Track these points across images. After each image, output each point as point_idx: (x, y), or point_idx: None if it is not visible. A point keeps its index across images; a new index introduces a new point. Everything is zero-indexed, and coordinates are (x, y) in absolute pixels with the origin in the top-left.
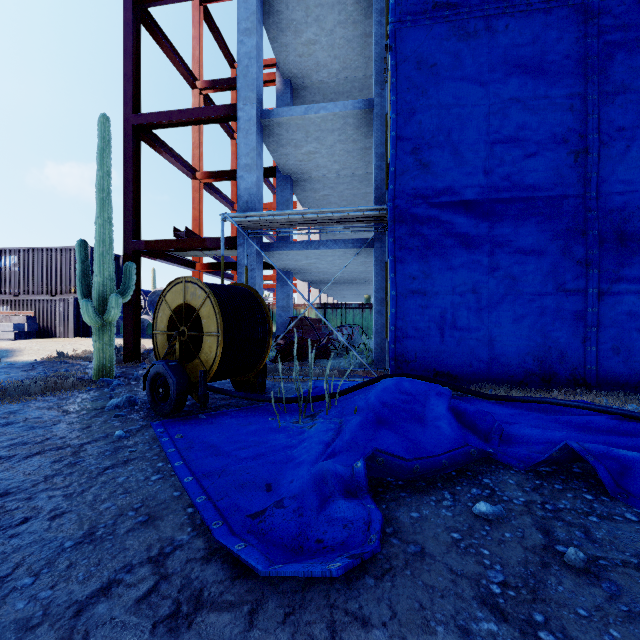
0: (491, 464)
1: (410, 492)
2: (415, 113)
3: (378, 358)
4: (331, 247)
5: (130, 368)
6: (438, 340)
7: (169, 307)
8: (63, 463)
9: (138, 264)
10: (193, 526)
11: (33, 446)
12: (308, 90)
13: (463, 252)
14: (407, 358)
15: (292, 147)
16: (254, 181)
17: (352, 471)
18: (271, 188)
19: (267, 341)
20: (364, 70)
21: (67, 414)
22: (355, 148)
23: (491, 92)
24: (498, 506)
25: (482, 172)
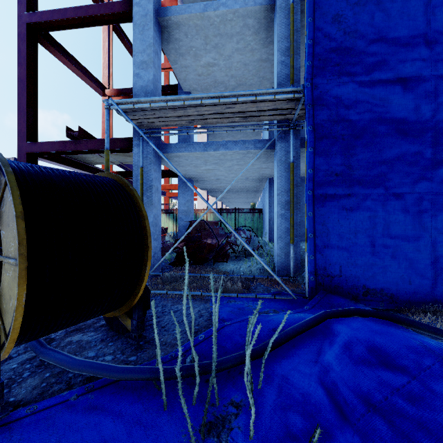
0: None
1: None
2: None
3: (281, 264)
4: (231, 148)
5: None
6: (368, 250)
7: None
8: None
9: None
10: None
11: None
12: None
13: (400, 141)
14: (329, 272)
15: (191, 57)
16: (150, 79)
17: None
18: None
19: (143, 262)
20: None
21: None
22: (252, 60)
23: None
24: None
25: (424, 42)
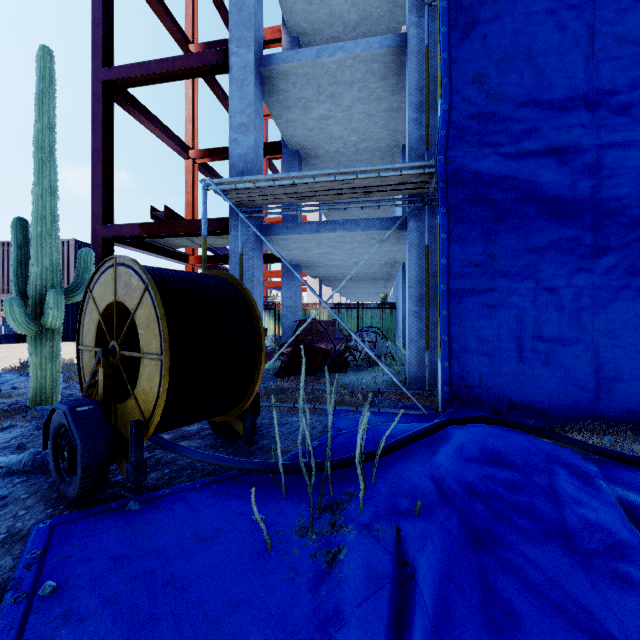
0: None
1: None
2: (478, 23)
3: (414, 375)
4: (350, 229)
5: None
6: (514, 356)
7: (96, 308)
8: None
9: (111, 254)
10: None
11: None
12: None
13: (553, 225)
14: (466, 382)
15: (300, 110)
16: (251, 145)
17: None
18: None
19: (257, 363)
20: (387, 21)
21: None
22: (378, 110)
23: None
24: None
25: (583, 104)
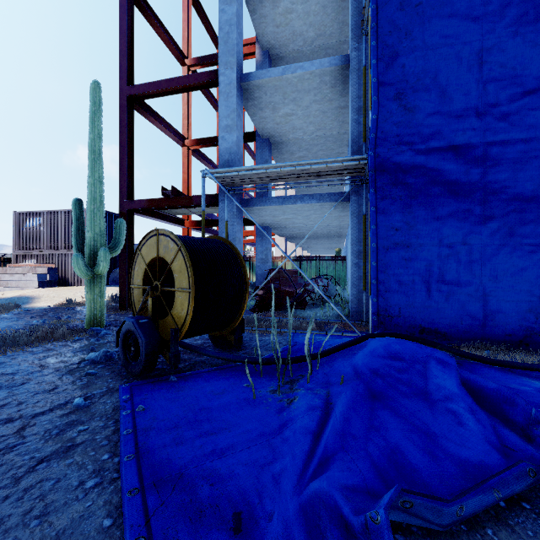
0: None
1: None
2: (398, 56)
3: (355, 310)
4: (308, 201)
5: (123, 316)
6: (423, 294)
7: (144, 261)
8: None
9: (132, 221)
10: None
11: None
12: (285, 60)
13: (452, 201)
14: (389, 313)
15: (270, 110)
16: (234, 141)
17: (361, 522)
18: (252, 155)
19: (243, 296)
20: (338, 36)
21: (42, 370)
22: (330, 108)
23: (484, 26)
24: None
25: (474, 114)
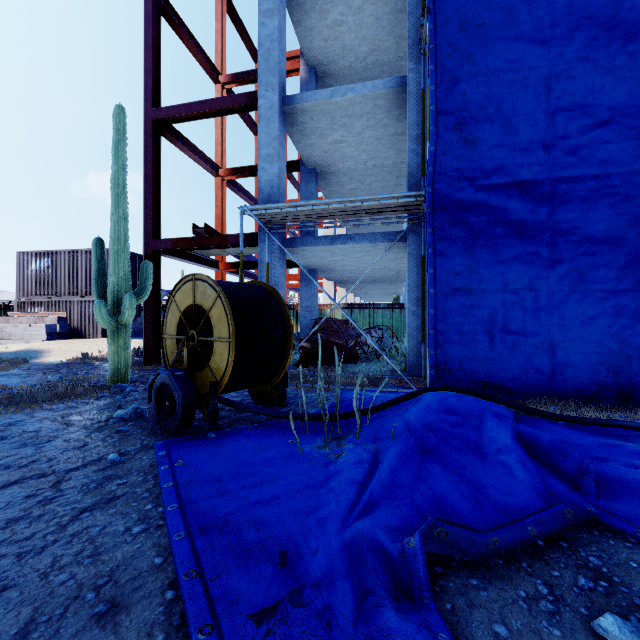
0: (591, 528)
1: (484, 578)
2: (458, 82)
3: (412, 364)
4: (359, 242)
5: (149, 371)
6: (486, 346)
7: (178, 308)
8: (37, 499)
9: (159, 264)
10: (168, 630)
11: (14, 471)
12: (334, 78)
13: (517, 242)
14: (449, 366)
15: (317, 136)
16: (276, 172)
17: (400, 549)
18: (296, 186)
19: (287, 347)
20: (394, 51)
21: (67, 427)
22: (385, 134)
23: (552, 51)
24: (635, 622)
25: (541, 147)
